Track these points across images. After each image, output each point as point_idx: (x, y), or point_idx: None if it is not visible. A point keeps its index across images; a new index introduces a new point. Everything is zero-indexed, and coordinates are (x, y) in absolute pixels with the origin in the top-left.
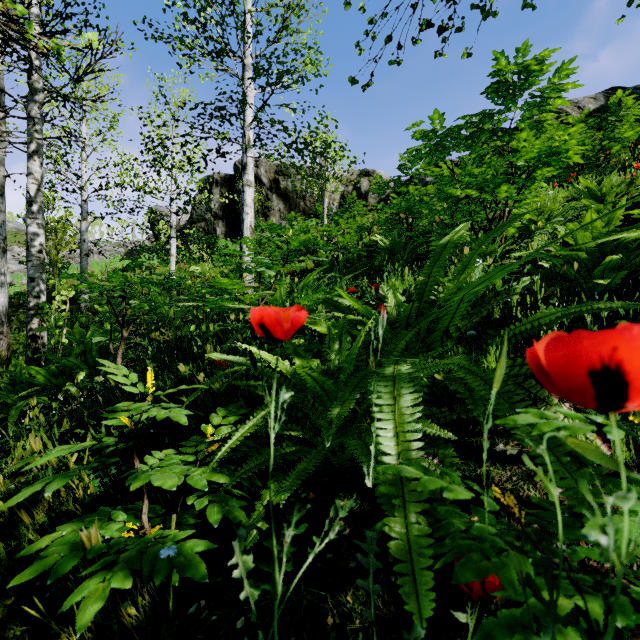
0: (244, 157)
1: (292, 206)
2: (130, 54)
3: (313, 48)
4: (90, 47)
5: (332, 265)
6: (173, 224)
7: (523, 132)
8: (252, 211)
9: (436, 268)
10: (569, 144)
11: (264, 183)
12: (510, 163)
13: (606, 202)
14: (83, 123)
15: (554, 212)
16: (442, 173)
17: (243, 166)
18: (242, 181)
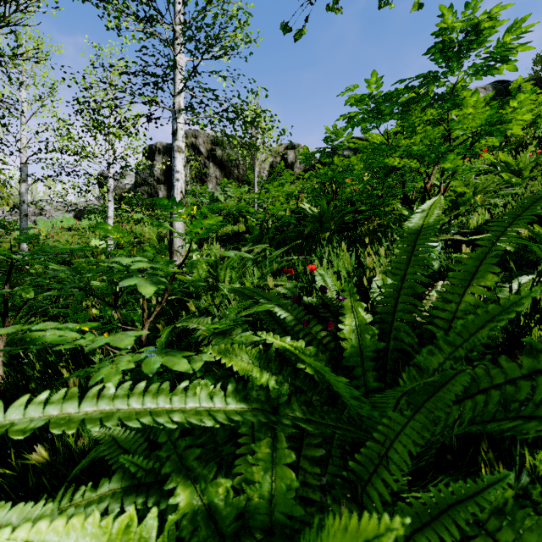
0: (174, 123)
1: (227, 173)
2: (54, 13)
3: (242, 8)
4: None
5: (262, 232)
6: (110, 188)
7: (472, 96)
8: (183, 177)
9: (411, 266)
10: (517, 112)
11: (202, 152)
12: (449, 132)
13: (525, 176)
14: (22, 88)
15: (479, 185)
16: (357, 148)
17: (173, 132)
18: (172, 147)
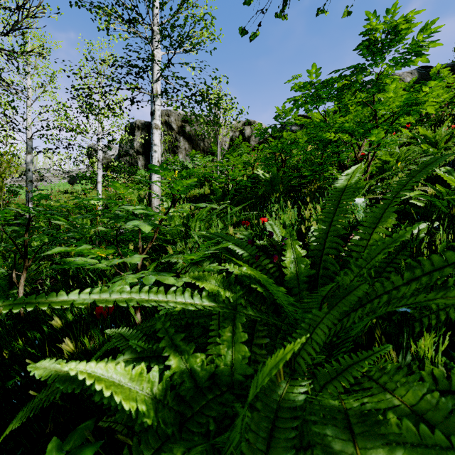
0: (153, 105)
1: (194, 146)
2: (56, 17)
3: (208, 13)
4: (17, 6)
5: (224, 194)
6: (100, 158)
7: (392, 83)
8: (159, 149)
9: (336, 215)
10: (429, 96)
11: (174, 128)
12: (375, 112)
13: (440, 147)
14: (28, 77)
15: (402, 154)
16: (303, 124)
17: (152, 112)
18: (151, 125)
